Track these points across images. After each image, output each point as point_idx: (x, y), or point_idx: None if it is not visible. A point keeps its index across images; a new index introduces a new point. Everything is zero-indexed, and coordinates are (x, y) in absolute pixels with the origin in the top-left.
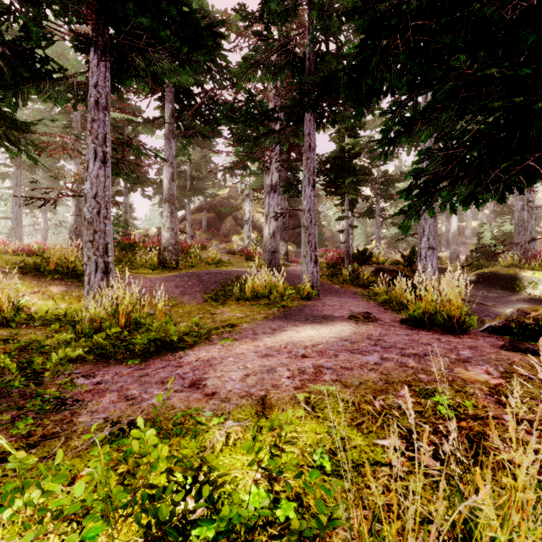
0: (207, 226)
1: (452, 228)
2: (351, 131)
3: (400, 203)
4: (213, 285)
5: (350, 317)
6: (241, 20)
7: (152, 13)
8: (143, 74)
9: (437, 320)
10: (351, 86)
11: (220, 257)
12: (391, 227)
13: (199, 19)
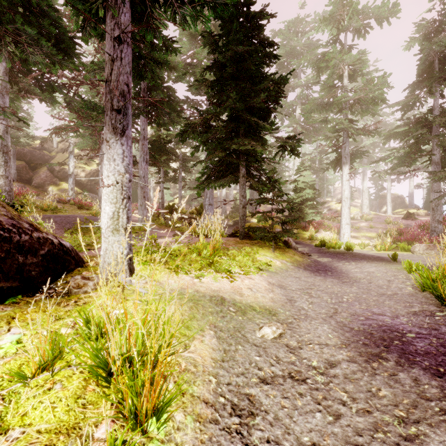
0: (15, 174)
1: (223, 194)
2: (165, 126)
3: (194, 174)
4: (68, 225)
5: (174, 235)
6: (90, 31)
7: (33, 23)
8: (15, 58)
9: (211, 232)
10: (180, 135)
11: (56, 205)
12: (188, 190)
13: (66, 33)
